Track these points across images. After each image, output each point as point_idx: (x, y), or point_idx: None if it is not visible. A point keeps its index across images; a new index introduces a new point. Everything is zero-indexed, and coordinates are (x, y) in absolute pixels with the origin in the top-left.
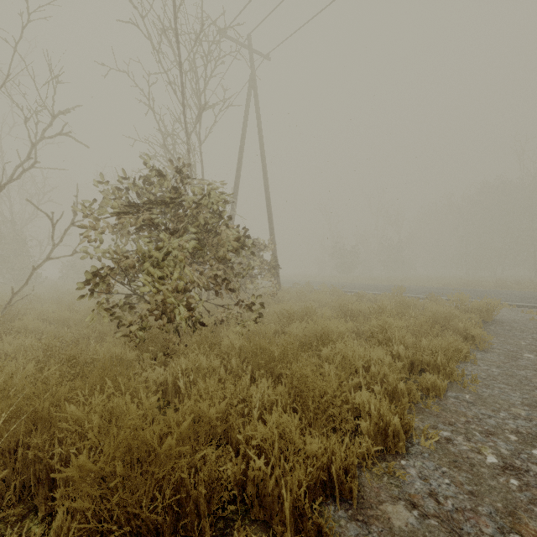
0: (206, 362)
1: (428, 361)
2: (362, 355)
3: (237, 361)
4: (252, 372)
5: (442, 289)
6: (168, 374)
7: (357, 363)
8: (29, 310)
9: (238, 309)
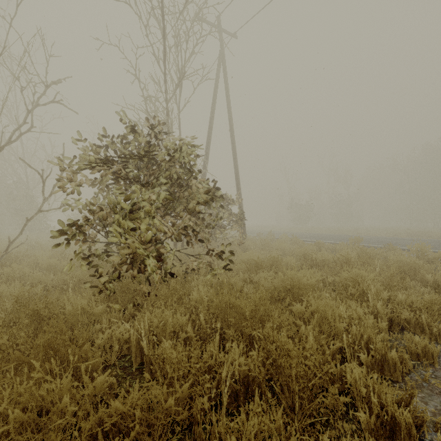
0: (174, 316)
1: (408, 318)
2: (343, 315)
3: (205, 315)
4: (221, 329)
5: (394, 238)
6: (132, 332)
7: (337, 325)
8: (26, 257)
9: (208, 257)
